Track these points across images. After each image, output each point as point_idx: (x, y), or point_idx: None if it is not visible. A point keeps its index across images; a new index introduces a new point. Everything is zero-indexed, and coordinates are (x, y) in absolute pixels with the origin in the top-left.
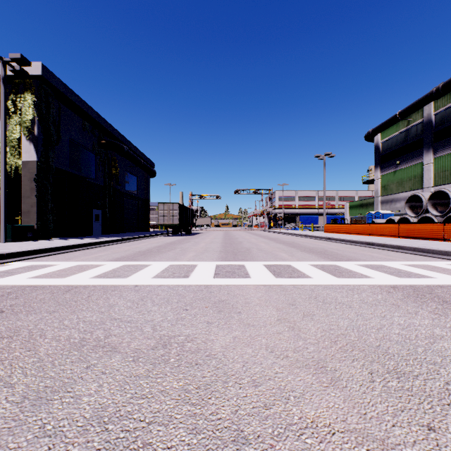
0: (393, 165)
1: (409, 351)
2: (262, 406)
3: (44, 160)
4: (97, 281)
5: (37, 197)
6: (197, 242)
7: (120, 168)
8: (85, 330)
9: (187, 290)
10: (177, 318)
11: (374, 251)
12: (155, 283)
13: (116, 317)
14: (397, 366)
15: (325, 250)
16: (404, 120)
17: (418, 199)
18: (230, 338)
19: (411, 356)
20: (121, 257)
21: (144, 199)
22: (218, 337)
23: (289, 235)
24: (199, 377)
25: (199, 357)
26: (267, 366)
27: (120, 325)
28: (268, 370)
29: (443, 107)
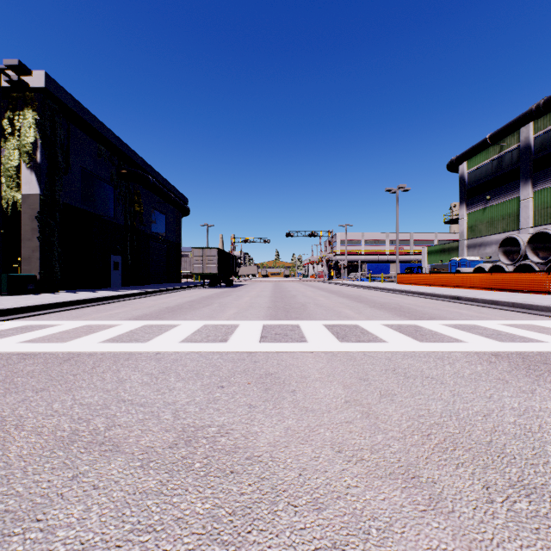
0: (482, 200)
1: (535, 451)
2: (329, 546)
3: (48, 193)
4: (108, 347)
5: (40, 240)
6: (240, 296)
7: (145, 205)
8: (80, 418)
9: (224, 359)
10: (208, 400)
11: (462, 307)
12: (183, 349)
13: (126, 398)
14: (523, 476)
15: (401, 306)
16: (496, 145)
17: (515, 242)
18: (280, 430)
19: (540, 459)
20: (143, 315)
21: (175, 243)
22: (264, 429)
23: (354, 287)
24: (235, 494)
25: (236, 461)
26: (334, 476)
27: (130, 409)
28: (336, 482)
29: (545, 129)
